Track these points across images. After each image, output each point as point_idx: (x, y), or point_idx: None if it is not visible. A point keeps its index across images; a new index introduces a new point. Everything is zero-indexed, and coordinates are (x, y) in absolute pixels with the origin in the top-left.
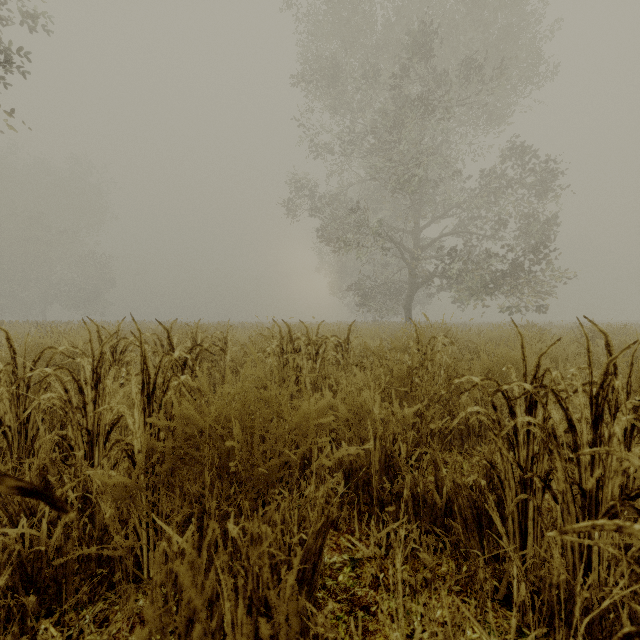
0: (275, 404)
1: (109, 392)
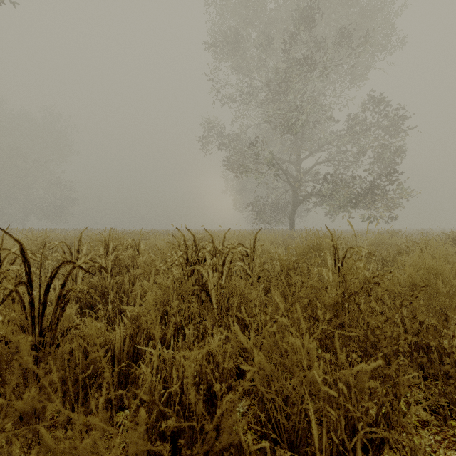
0: None
1: None
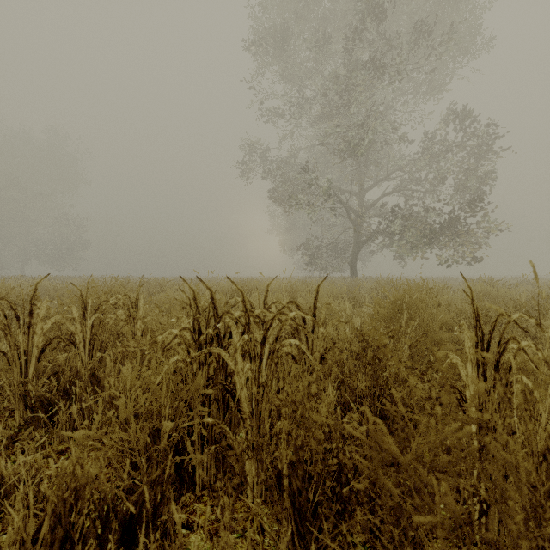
0: None
1: None
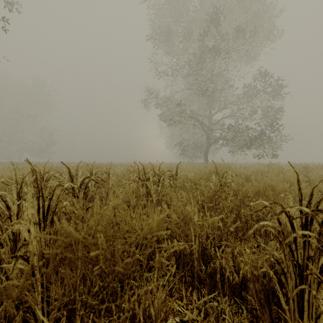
0: (130, 220)
1: (24, 209)
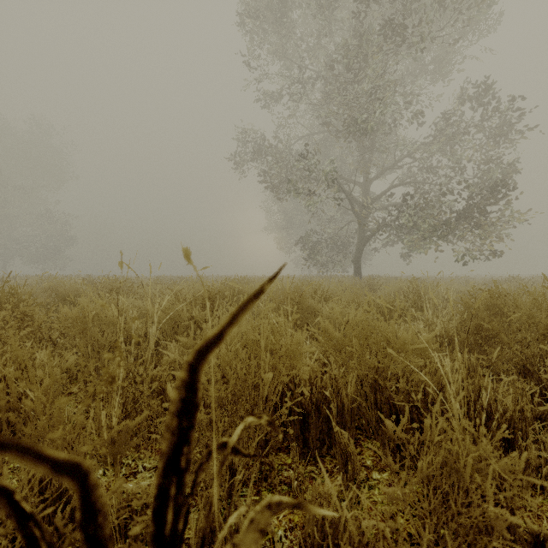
0: None
1: None
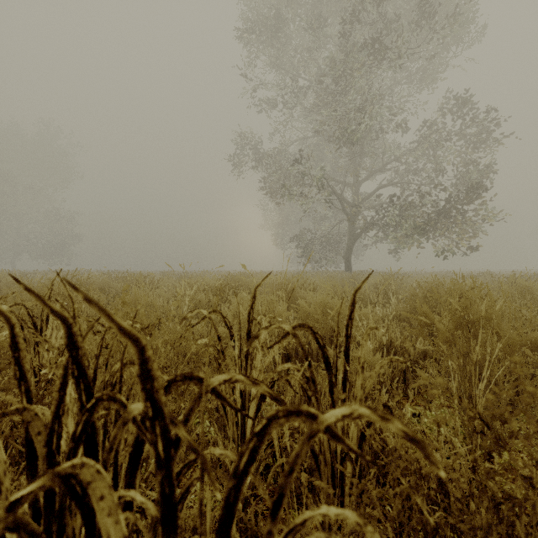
0: None
1: None
